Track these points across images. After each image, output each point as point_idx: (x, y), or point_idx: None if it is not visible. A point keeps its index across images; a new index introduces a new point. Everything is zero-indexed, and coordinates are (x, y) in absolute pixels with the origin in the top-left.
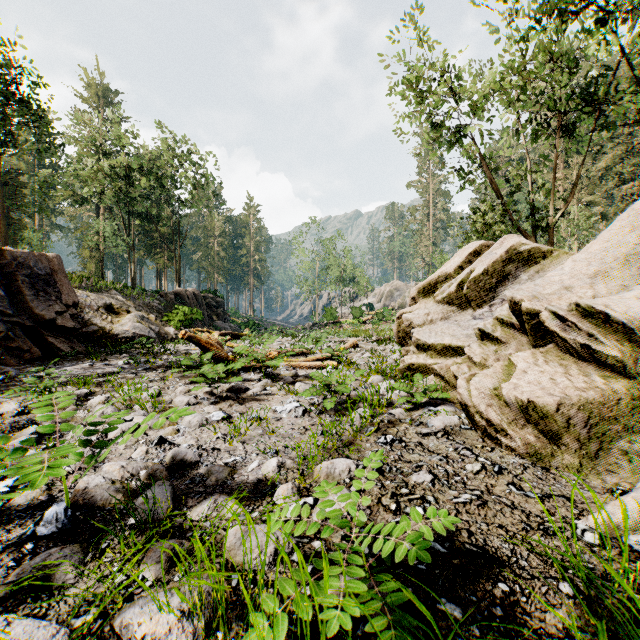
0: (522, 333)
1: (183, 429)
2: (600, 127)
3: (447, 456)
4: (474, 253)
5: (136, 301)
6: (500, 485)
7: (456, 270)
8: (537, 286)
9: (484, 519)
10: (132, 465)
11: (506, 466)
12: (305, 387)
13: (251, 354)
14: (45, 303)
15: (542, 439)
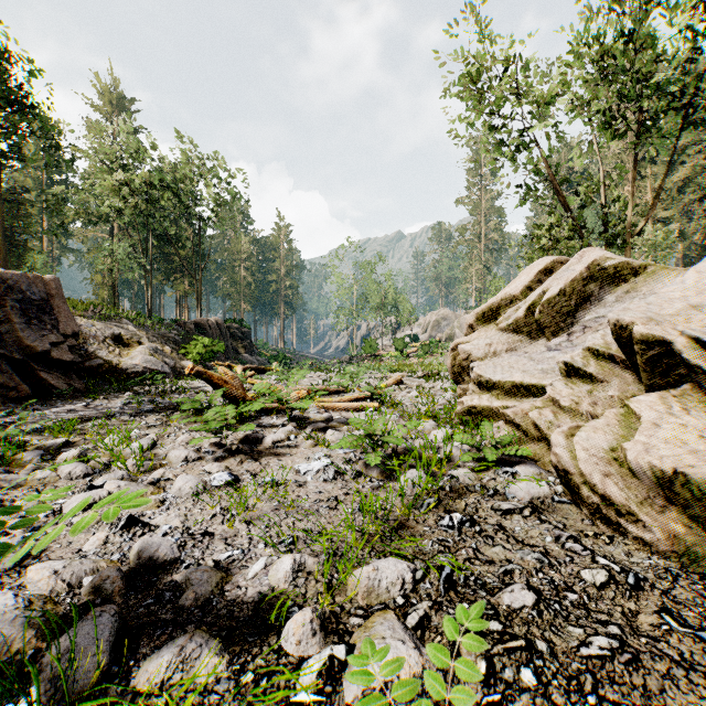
0: (625, 368)
1: (170, 499)
2: (686, 126)
3: (546, 552)
4: (545, 271)
5: (150, 331)
6: (646, 613)
7: (523, 291)
8: (649, 305)
9: (645, 697)
10: (72, 568)
11: (642, 572)
12: (339, 436)
13: (273, 394)
14: (38, 333)
15: (695, 530)
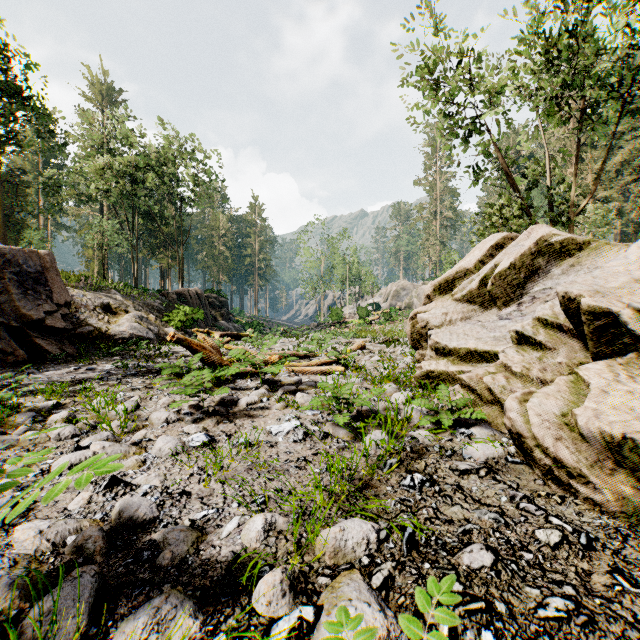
0: (572, 337)
1: (151, 459)
2: (625, 114)
3: (502, 511)
4: (496, 246)
5: (136, 301)
6: (598, 573)
7: (476, 265)
8: (595, 278)
9: None
10: (57, 528)
11: (593, 532)
12: (307, 399)
13: (247, 359)
14: (34, 302)
15: None
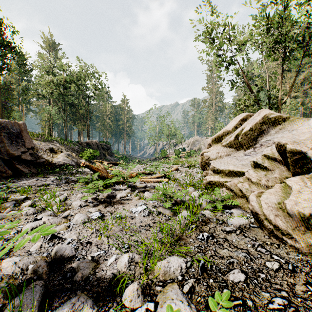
0: (281, 164)
1: (72, 225)
2: (305, 55)
3: (248, 252)
4: (243, 119)
5: (66, 146)
6: (298, 284)
7: (233, 128)
8: (293, 135)
9: None
10: (23, 261)
11: (295, 263)
12: (150, 195)
13: (120, 175)
14: (16, 147)
15: None
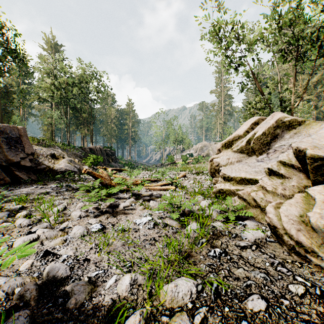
0: (299, 171)
1: (69, 239)
2: (320, 55)
3: (267, 272)
4: (254, 123)
5: (68, 152)
6: None
7: (244, 133)
8: (313, 139)
9: None
10: (10, 283)
11: (322, 286)
12: (156, 204)
13: (124, 182)
14: (15, 153)
15: None
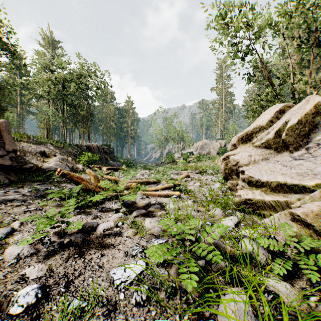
0: None
1: None
2: None
3: None
4: (280, 111)
5: (62, 150)
6: None
7: (268, 123)
8: None
9: None
10: None
11: None
12: (154, 225)
13: (110, 189)
14: None
15: None
